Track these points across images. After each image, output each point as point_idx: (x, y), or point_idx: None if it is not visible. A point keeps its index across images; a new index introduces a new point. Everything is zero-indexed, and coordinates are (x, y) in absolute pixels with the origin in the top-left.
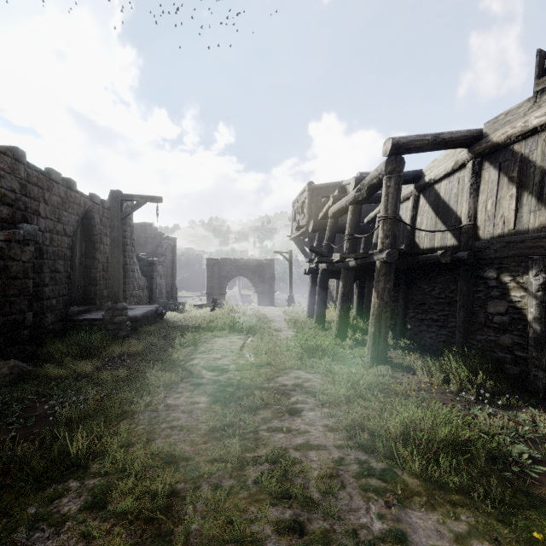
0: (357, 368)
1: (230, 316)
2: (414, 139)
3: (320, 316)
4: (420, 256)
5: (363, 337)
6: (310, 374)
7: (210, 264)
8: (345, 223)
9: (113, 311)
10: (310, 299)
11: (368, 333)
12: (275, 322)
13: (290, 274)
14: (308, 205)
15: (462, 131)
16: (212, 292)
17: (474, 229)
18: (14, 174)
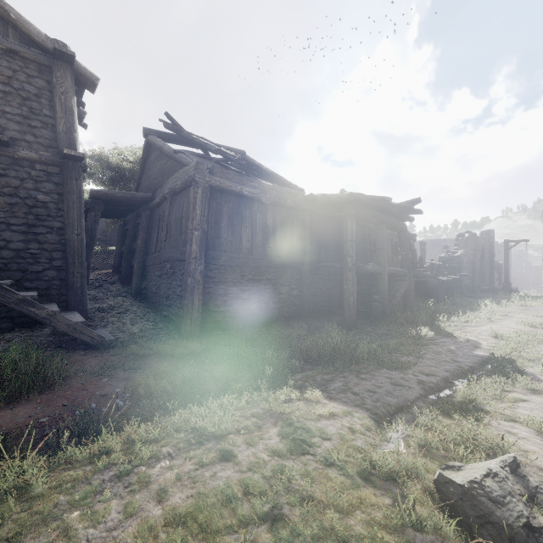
0: None
1: None
2: None
3: None
4: None
5: None
6: None
7: None
8: None
9: (505, 285)
10: None
11: None
12: None
13: None
14: None
15: None
16: None
17: None
18: (475, 241)
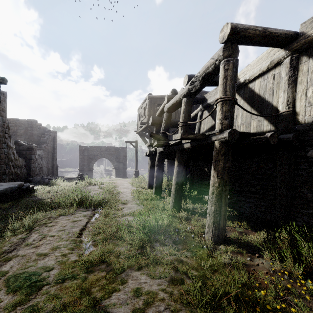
0: (204, 255)
1: (88, 188)
2: (248, 27)
3: (158, 188)
4: (246, 138)
5: (192, 205)
6: (153, 282)
7: (81, 149)
8: (175, 120)
9: None
10: (150, 174)
11: (208, 210)
12: (122, 193)
13: (136, 156)
14: (148, 109)
15: (283, 30)
16: (83, 168)
17: (293, 115)
18: None
